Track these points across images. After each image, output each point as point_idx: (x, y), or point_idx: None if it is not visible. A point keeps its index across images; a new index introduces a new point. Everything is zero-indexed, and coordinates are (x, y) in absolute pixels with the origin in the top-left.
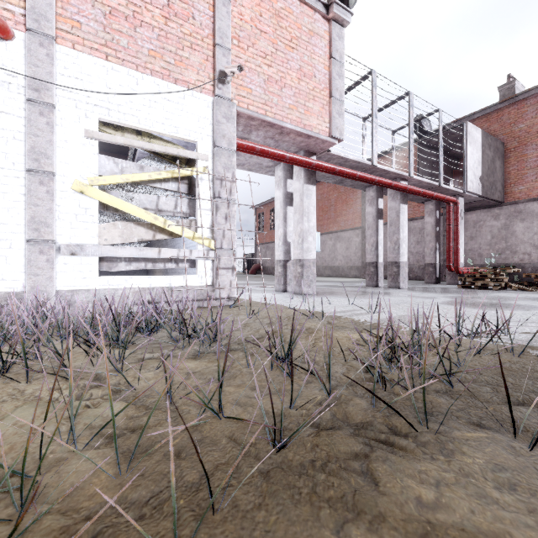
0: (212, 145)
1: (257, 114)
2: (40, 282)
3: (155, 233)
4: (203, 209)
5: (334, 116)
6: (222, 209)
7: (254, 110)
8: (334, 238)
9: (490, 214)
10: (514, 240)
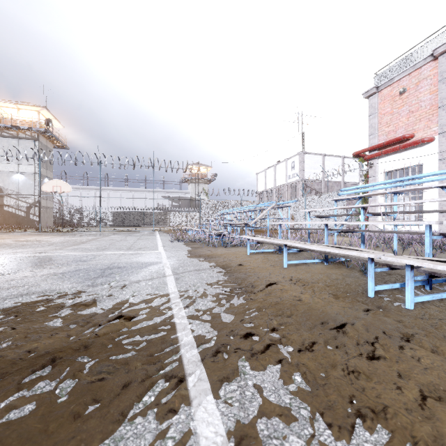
0: None
1: None
2: (442, 228)
3: None
4: None
5: None
6: None
7: None
8: None
9: None
10: None
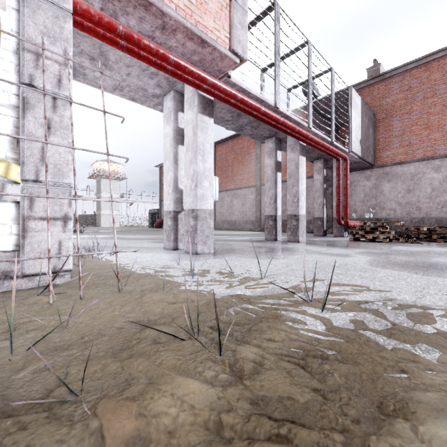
0: None
1: None
2: None
3: None
4: None
5: (235, 25)
6: (38, 109)
7: None
8: (231, 195)
9: (363, 175)
10: (382, 198)
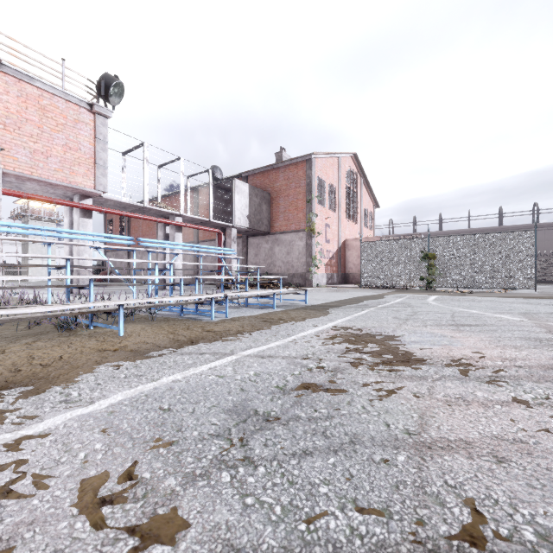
0: None
1: (24, 174)
2: None
3: None
4: None
5: (98, 176)
6: None
7: (20, 171)
8: None
9: (264, 240)
10: (275, 258)
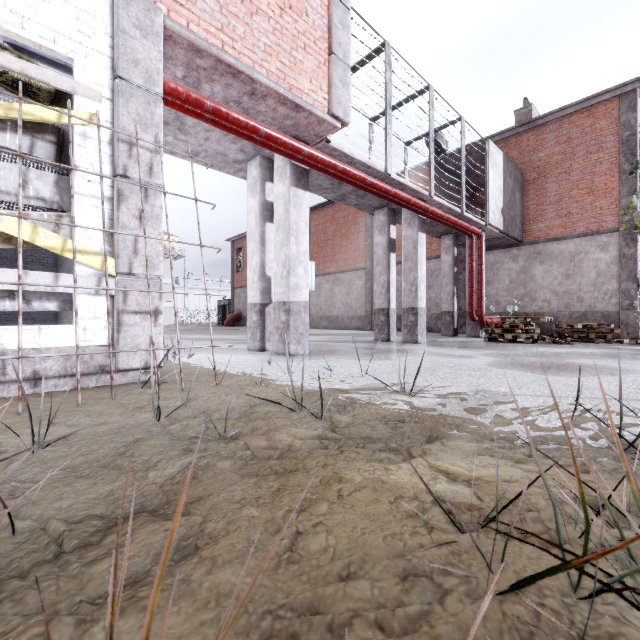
0: (110, 75)
1: (207, 44)
2: None
3: None
4: (87, 196)
5: (335, 83)
6: (132, 200)
7: (200, 35)
8: (331, 280)
9: (508, 255)
10: (533, 286)
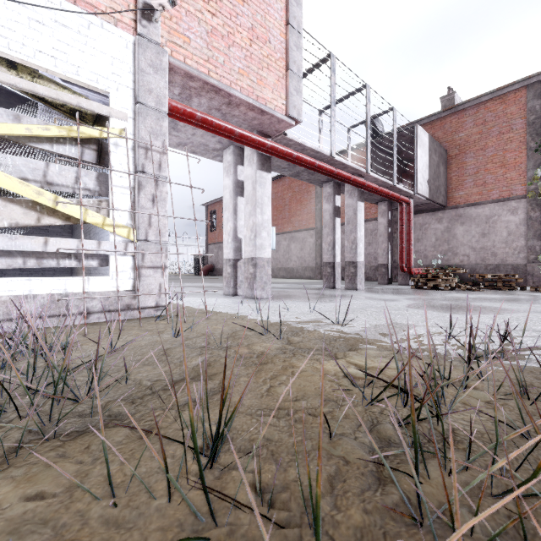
0: (133, 101)
1: (197, 72)
2: None
3: (40, 215)
4: (118, 186)
5: (291, 92)
6: (147, 188)
7: (193, 66)
8: (288, 238)
9: (434, 218)
10: (455, 243)
